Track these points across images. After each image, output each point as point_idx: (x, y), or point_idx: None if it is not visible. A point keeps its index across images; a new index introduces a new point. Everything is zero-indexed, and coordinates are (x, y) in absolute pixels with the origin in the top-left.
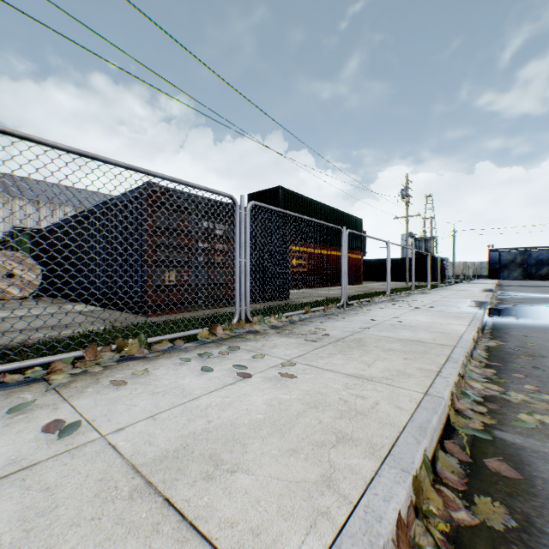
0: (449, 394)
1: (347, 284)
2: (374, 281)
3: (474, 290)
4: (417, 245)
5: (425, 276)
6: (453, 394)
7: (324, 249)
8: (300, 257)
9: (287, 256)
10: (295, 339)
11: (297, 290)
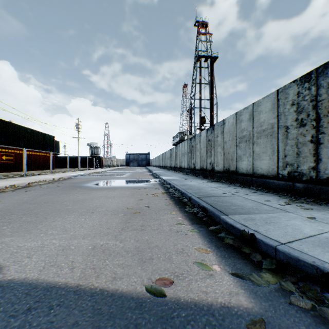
0: (30, 183)
1: (44, 169)
2: (66, 168)
3: (98, 170)
4: (91, 150)
5: (92, 165)
6: (31, 183)
7: (28, 151)
8: (10, 155)
9: None
10: None
11: (7, 172)
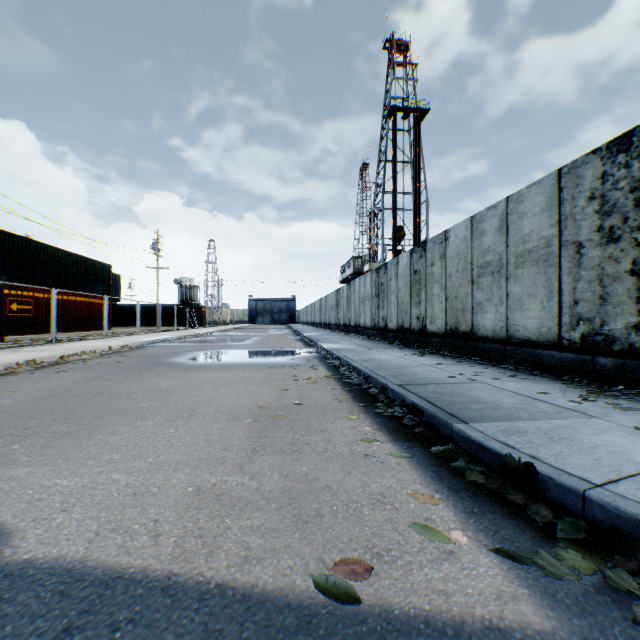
0: (64, 356)
1: (92, 329)
2: (134, 327)
3: (197, 331)
4: (183, 292)
5: (184, 322)
6: (66, 356)
7: (60, 294)
8: (25, 302)
9: (3, 304)
10: (3, 352)
11: (20, 336)
